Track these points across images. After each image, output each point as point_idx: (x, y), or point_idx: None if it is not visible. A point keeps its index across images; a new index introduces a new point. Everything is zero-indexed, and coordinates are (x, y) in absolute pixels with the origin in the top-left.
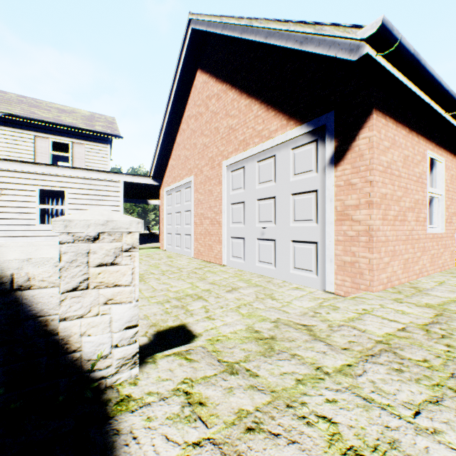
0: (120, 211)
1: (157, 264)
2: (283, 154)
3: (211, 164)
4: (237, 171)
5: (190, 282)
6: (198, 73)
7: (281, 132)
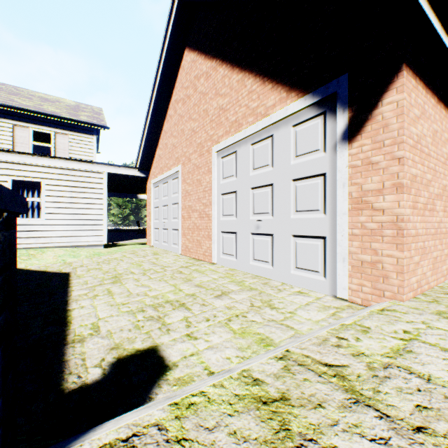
0: (103, 205)
1: (140, 262)
2: (283, 133)
3: (200, 151)
4: (228, 157)
5: (173, 284)
6: (186, 51)
7: (280, 106)
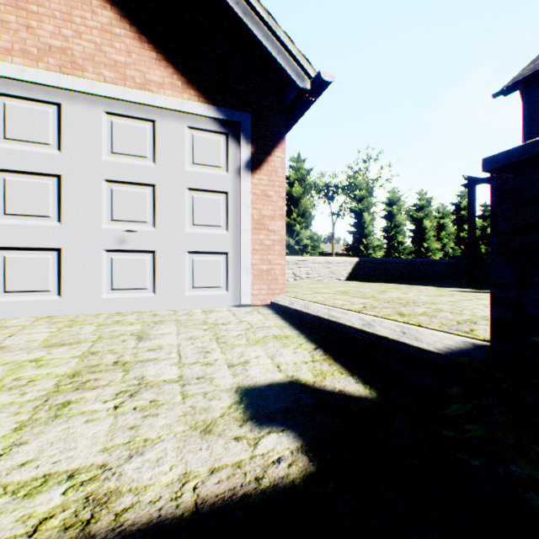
0: None
1: None
2: (173, 128)
3: None
4: (31, 103)
5: None
6: None
7: (173, 94)
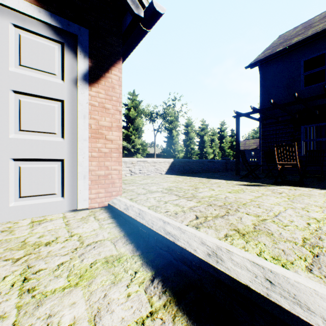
0: None
1: None
2: None
3: None
4: None
5: None
6: None
7: None
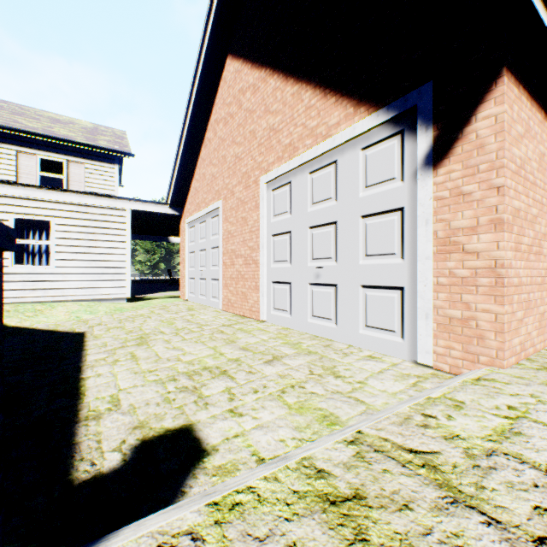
0: (126, 249)
1: (171, 319)
2: (349, 159)
3: (246, 182)
4: (281, 189)
5: (212, 346)
6: (228, 60)
7: (346, 125)
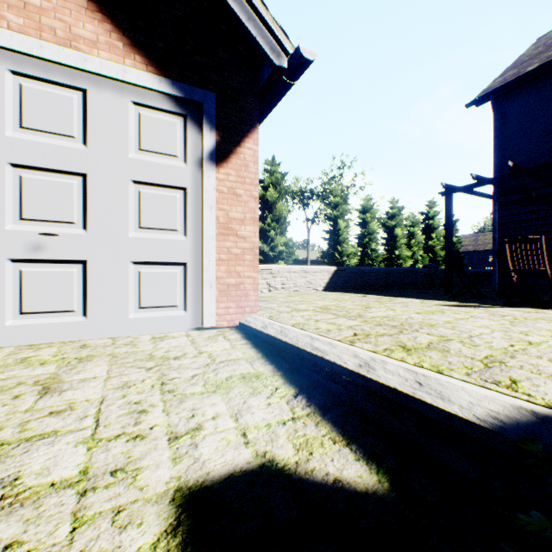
0: None
1: None
2: (113, 102)
3: None
4: None
5: None
6: None
7: (111, 57)
